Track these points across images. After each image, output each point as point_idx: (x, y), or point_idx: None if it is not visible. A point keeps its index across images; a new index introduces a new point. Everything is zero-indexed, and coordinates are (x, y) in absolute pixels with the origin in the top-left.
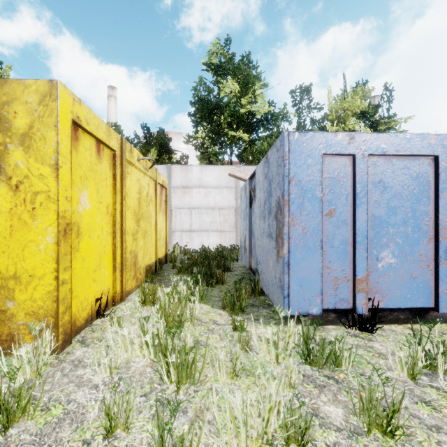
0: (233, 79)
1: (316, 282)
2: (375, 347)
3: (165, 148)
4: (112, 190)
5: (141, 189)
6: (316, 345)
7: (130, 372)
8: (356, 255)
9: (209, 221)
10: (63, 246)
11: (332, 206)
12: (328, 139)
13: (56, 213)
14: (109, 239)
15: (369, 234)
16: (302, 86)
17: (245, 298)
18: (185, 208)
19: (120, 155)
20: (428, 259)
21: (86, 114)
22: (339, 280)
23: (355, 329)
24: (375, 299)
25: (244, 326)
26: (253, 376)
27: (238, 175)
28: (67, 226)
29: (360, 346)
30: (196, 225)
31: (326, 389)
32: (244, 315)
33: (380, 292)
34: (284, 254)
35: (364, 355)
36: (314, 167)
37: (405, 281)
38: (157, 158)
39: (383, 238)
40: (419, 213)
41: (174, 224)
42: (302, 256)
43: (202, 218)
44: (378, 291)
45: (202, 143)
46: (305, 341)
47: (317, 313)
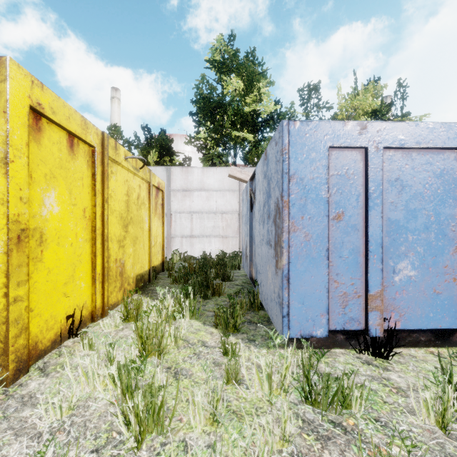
0: (237, 76)
1: (321, 299)
2: (392, 379)
3: (166, 149)
4: (90, 191)
5: (130, 191)
6: (321, 376)
7: (88, 414)
8: (369, 266)
9: (210, 226)
10: (15, 256)
11: (340, 208)
12: (335, 129)
13: (6, 217)
14: (86, 246)
15: (384, 241)
16: (310, 84)
17: (242, 314)
18: (185, 212)
19: (101, 152)
20: (454, 271)
21: (51, 102)
22: (348, 296)
23: (368, 354)
24: (391, 318)
25: (237, 349)
26: (239, 420)
27: (239, 176)
28: (22, 232)
29: (373, 377)
30: (197, 231)
31: (331, 442)
32: (239, 334)
33: (397, 311)
34: (283, 265)
35: (379, 391)
36: (319, 162)
37: (427, 298)
38: (158, 160)
39: (401, 246)
40: (444, 217)
41: (174, 229)
42: (304, 268)
43: (203, 223)
44: (395, 309)
45: (204, 144)
46: (306, 376)
47: (322, 335)
